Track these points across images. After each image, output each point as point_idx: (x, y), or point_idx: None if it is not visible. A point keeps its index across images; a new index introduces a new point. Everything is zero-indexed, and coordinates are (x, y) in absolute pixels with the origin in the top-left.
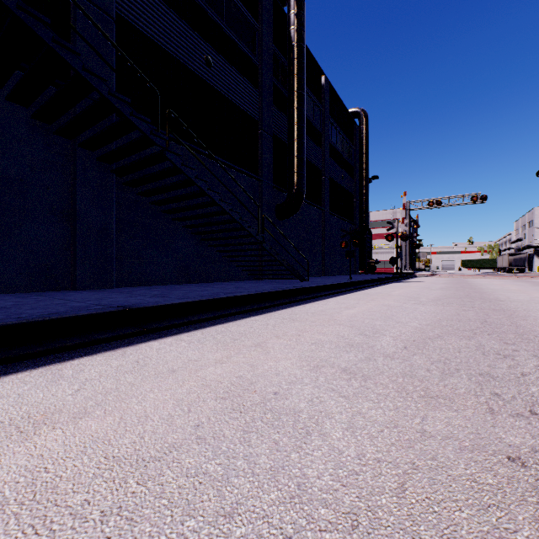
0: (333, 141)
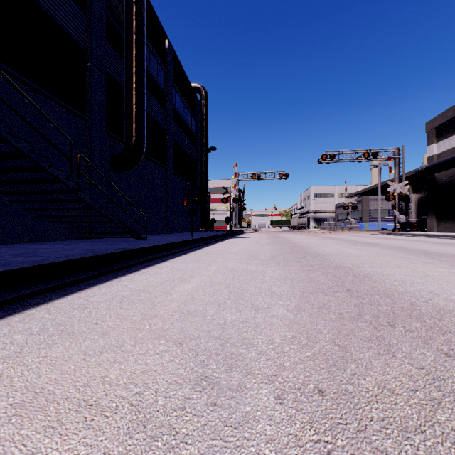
0: (177, 107)
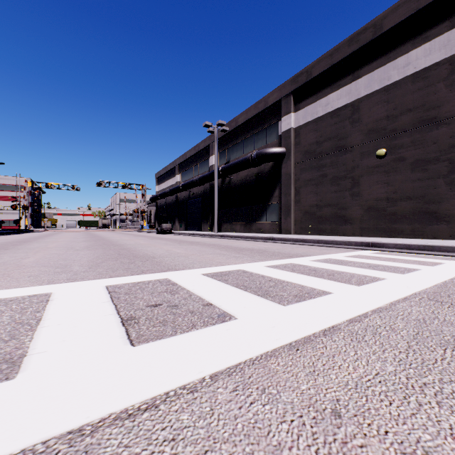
0: None
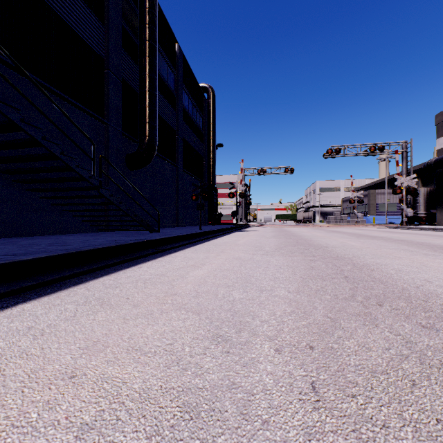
0: (186, 107)
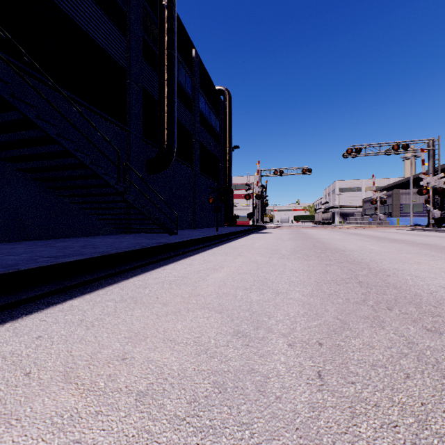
0: (203, 111)
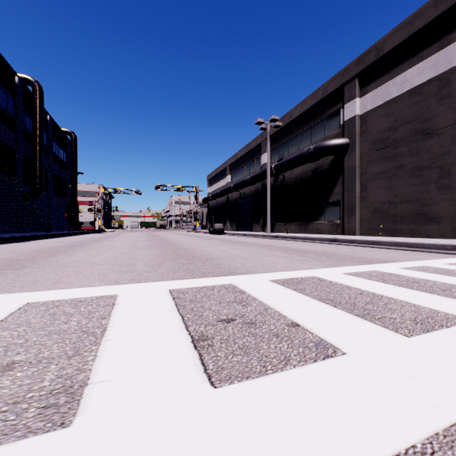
0: (54, 151)
